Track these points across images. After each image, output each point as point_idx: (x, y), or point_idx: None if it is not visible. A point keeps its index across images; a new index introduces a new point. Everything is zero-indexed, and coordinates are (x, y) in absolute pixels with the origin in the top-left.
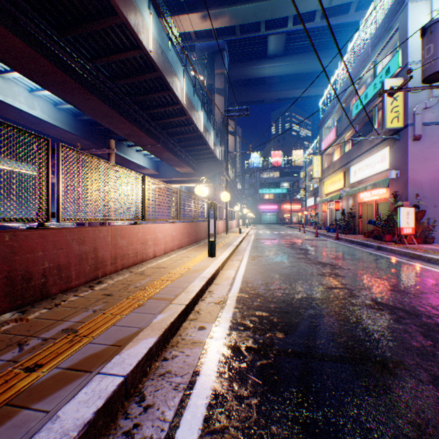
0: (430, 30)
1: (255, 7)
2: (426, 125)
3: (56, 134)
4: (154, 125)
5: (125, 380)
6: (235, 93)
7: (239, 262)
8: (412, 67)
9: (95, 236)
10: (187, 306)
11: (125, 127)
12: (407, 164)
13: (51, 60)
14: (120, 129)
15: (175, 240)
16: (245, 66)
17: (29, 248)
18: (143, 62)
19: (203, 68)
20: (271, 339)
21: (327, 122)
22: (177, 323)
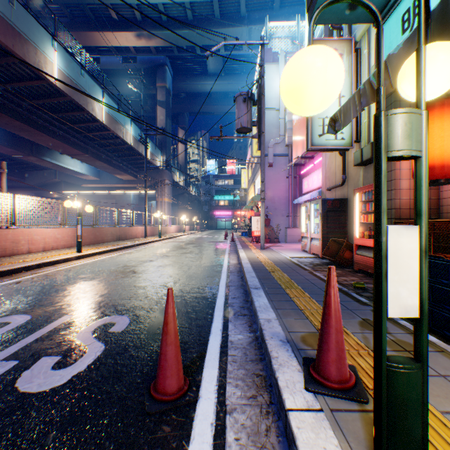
0: (237, 100)
1: (185, 33)
2: (277, 156)
3: None
4: (80, 137)
5: None
6: (184, 104)
7: (104, 256)
8: (268, 112)
9: None
10: (1, 272)
11: (46, 139)
12: (265, 184)
13: None
14: (41, 140)
15: (61, 241)
16: (189, 80)
17: None
18: (53, 88)
19: (146, 80)
20: (32, 282)
21: (249, 141)
22: None
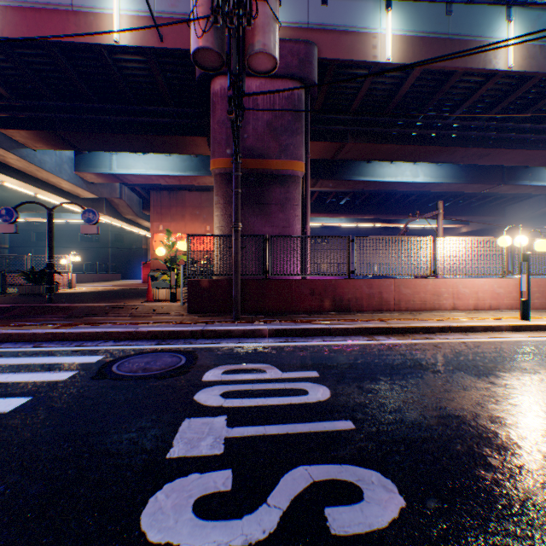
0: None
1: None
2: None
3: (440, 189)
4: None
5: (329, 328)
6: None
7: None
8: None
9: (379, 285)
10: (392, 327)
11: (510, 156)
12: None
13: (410, 143)
14: (505, 160)
15: (502, 298)
16: None
17: (341, 287)
18: (510, 79)
19: None
20: (406, 349)
21: None
22: (375, 330)
